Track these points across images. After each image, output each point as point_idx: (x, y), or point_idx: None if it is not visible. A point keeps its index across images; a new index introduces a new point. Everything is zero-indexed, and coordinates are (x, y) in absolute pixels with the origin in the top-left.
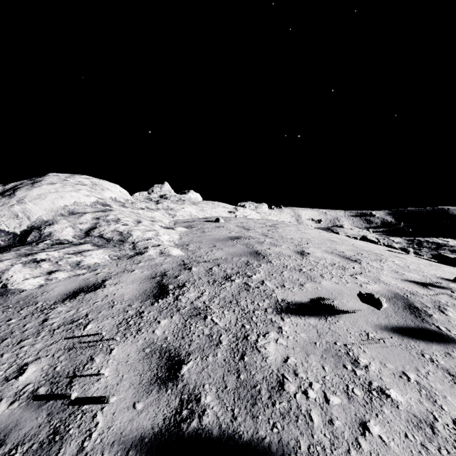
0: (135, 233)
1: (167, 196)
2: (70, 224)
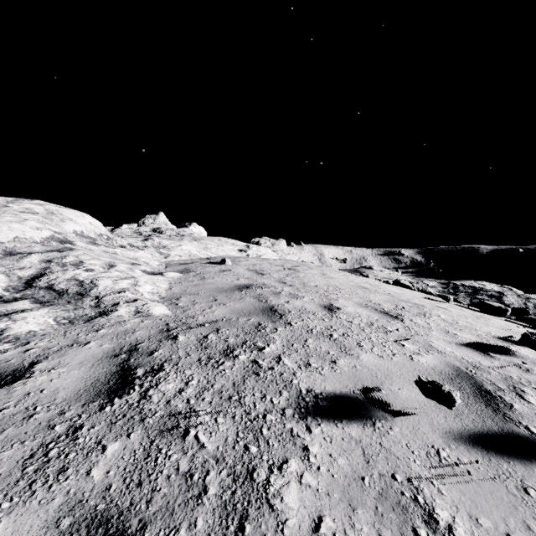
0: (102, 282)
1: (161, 229)
2: (4, 270)
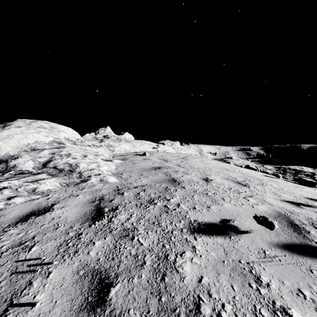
0: (82, 165)
1: (108, 136)
2: (31, 158)
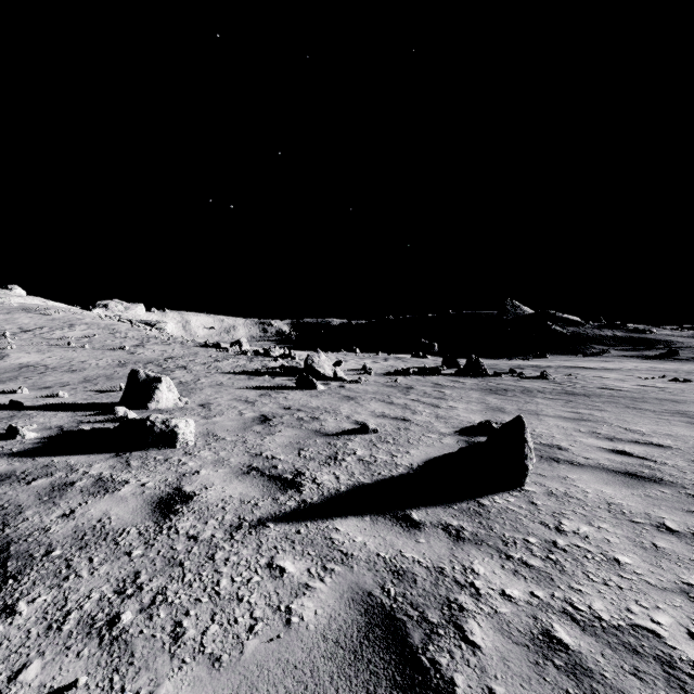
0: (6, 302)
1: None
2: None
